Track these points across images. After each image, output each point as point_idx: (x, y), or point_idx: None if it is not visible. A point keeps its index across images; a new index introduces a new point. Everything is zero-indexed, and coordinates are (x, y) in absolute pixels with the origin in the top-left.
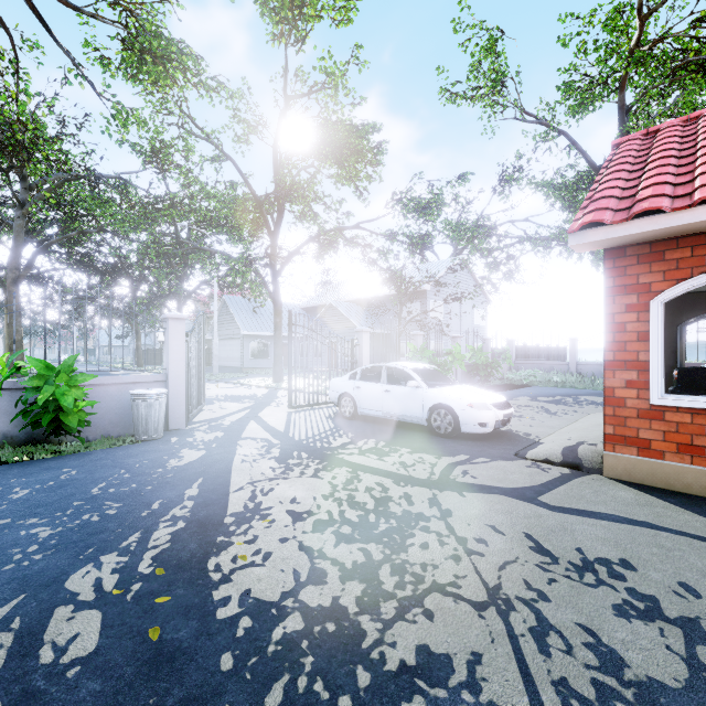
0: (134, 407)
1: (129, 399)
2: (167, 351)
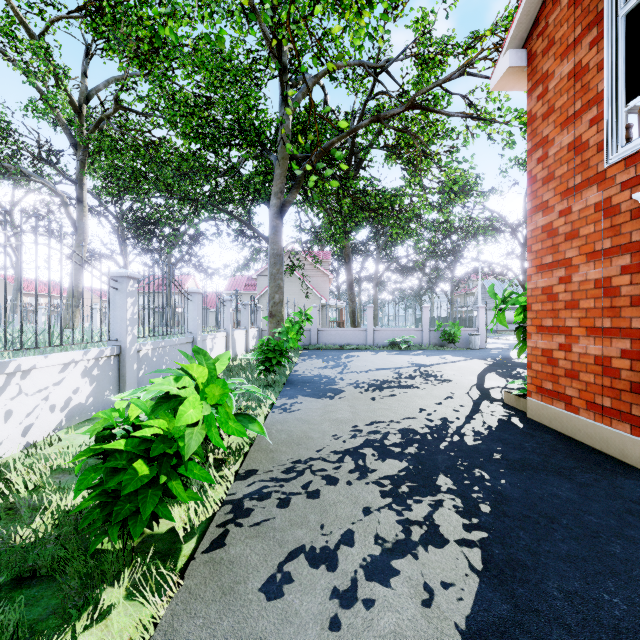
0: (470, 338)
1: (466, 336)
2: (478, 319)
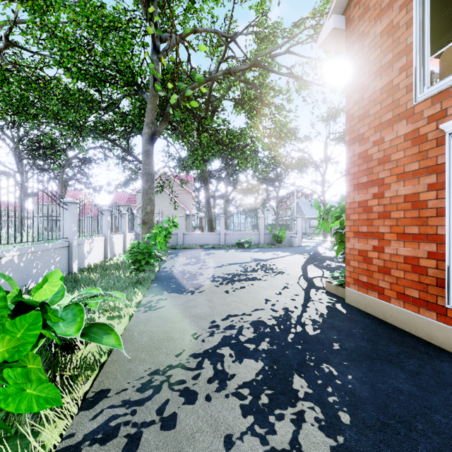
0: (291, 239)
1: (289, 237)
2: (296, 226)
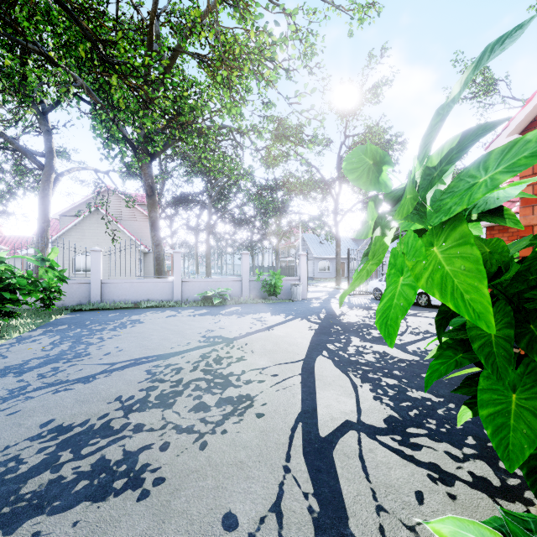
0: (292, 288)
1: (288, 286)
2: (300, 268)
